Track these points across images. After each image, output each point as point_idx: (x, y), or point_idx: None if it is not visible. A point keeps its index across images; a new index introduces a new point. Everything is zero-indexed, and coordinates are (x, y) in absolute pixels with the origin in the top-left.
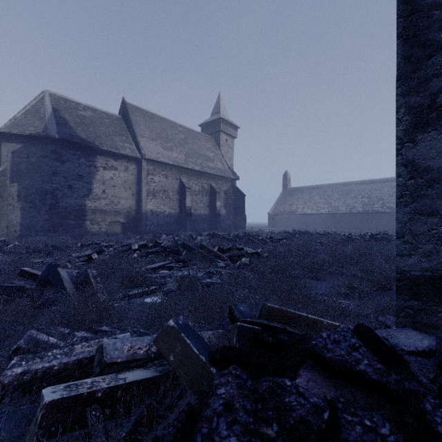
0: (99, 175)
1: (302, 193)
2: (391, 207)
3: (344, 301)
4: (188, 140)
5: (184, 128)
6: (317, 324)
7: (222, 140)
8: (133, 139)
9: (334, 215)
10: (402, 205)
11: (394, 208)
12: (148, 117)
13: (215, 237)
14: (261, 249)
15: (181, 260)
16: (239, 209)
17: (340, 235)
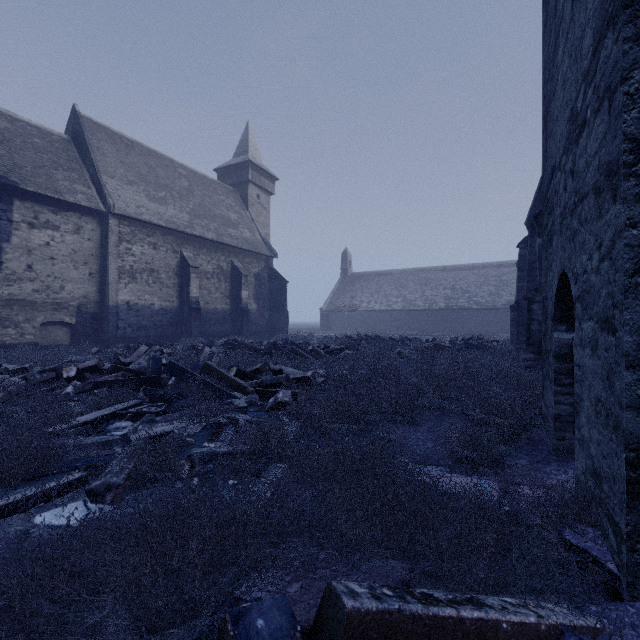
0: (18, 236)
1: (368, 281)
2: (479, 302)
3: (475, 480)
4: (195, 190)
5: (189, 170)
6: (486, 636)
7: (251, 196)
8: (92, 178)
9: (410, 313)
10: (639, 291)
11: (483, 304)
12: (122, 144)
13: (236, 348)
14: (313, 371)
15: (162, 397)
16: (279, 303)
17: (423, 341)
